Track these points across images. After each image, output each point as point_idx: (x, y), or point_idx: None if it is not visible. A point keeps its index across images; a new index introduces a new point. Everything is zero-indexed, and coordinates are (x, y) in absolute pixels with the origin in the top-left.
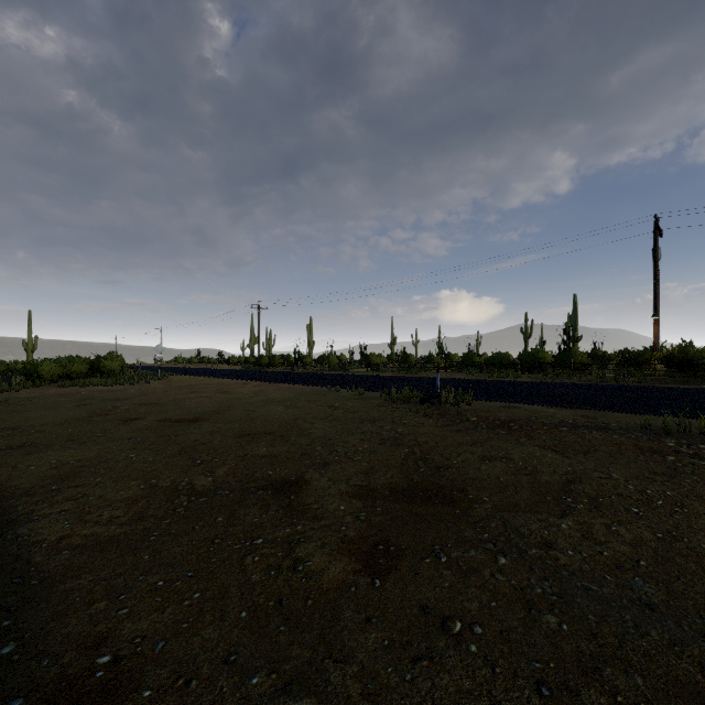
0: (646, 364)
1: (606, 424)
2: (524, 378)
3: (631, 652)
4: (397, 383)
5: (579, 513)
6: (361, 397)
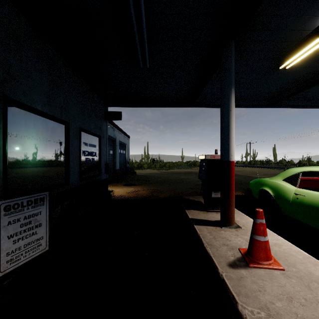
0: None
1: None
2: None
3: None
4: None
5: None
6: (279, 170)
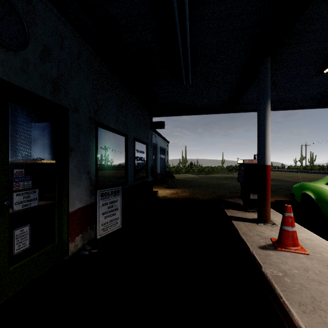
0: None
1: None
2: None
3: None
4: None
5: None
6: None
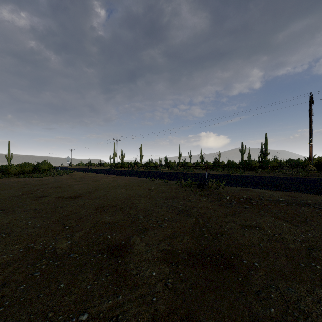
0: (307, 166)
1: (305, 201)
2: (245, 173)
3: None
4: (183, 176)
5: None
6: (165, 183)
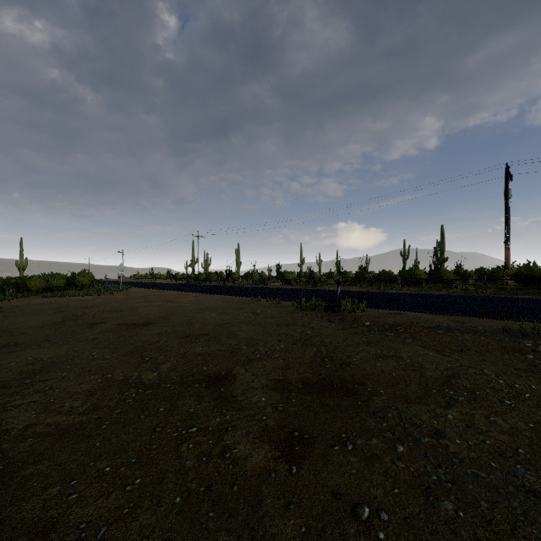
0: (499, 279)
1: (473, 328)
2: (404, 290)
3: (524, 540)
4: (305, 295)
5: (461, 405)
6: (278, 305)
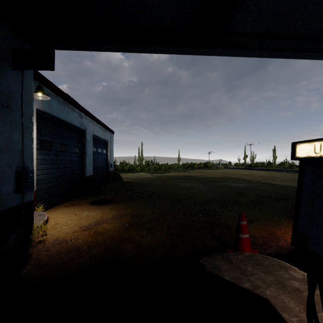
0: None
1: None
2: None
3: None
4: None
5: None
6: (291, 174)
